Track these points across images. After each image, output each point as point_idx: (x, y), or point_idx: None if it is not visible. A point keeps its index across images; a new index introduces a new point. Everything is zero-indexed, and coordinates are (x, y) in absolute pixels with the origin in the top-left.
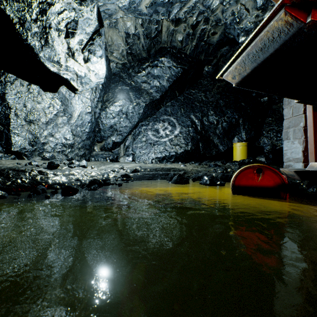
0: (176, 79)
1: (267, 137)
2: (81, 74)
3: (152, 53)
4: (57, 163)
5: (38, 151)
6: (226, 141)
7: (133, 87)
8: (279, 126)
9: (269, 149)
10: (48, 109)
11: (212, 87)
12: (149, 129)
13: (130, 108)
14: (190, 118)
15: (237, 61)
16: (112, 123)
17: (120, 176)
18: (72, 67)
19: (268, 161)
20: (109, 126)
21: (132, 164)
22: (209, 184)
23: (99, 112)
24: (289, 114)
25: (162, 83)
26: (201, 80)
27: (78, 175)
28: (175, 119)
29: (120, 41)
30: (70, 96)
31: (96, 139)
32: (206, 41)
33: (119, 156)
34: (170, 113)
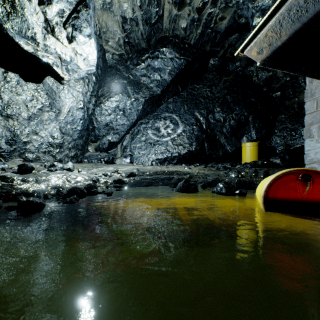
0: (178, 72)
1: (279, 137)
2: (66, 57)
3: (153, 43)
4: (30, 166)
5: (18, 151)
6: (233, 141)
7: (132, 81)
8: (293, 124)
9: (281, 150)
10: (30, 102)
11: (218, 81)
12: (149, 127)
13: (127, 104)
14: (194, 115)
15: (271, 22)
16: (108, 121)
17: (112, 181)
18: (53, 47)
19: (284, 163)
20: (105, 123)
21: (129, 166)
22: (226, 193)
23: (93, 108)
24: (313, 108)
25: (163, 77)
26: (206, 74)
27: (58, 181)
28: (178, 117)
29: (116, 28)
30: (58, 89)
31: (90, 138)
32: (213, 28)
33: (116, 157)
34: (172, 110)
